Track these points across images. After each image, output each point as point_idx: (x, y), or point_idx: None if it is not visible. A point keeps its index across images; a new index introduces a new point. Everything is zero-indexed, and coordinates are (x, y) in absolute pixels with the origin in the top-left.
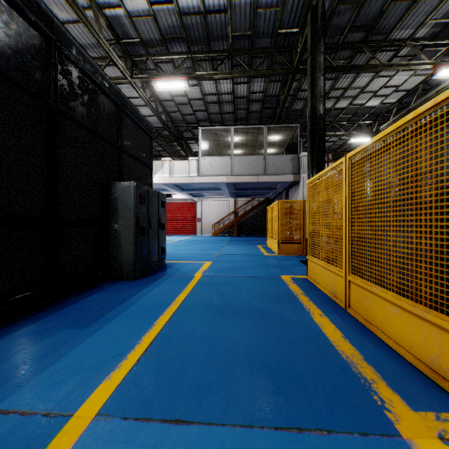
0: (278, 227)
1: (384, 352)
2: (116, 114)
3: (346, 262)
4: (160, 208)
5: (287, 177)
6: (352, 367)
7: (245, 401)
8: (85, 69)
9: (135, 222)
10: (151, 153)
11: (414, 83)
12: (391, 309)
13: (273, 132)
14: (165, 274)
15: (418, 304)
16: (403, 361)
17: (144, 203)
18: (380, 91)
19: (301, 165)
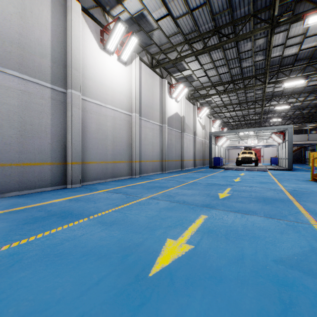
0: (316, 159)
1: None
2: None
3: None
4: None
5: None
6: None
7: None
8: None
9: None
10: None
11: None
12: None
13: (311, 124)
14: None
15: None
16: None
17: None
18: None
19: None
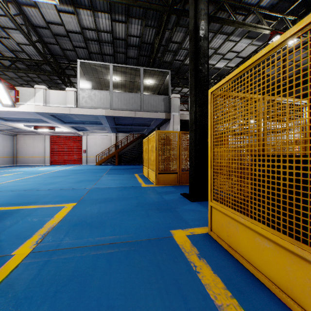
0: (155, 158)
1: None
2: None
3: None
4: None
5: (160, 115)
6: None
7: None
8: None
9: None
10: None
11: (249, 52)
12: None
13: (148, 75)
14: None
15: None
16: None
17: None
18: (227, 55)
19: (171, 105)
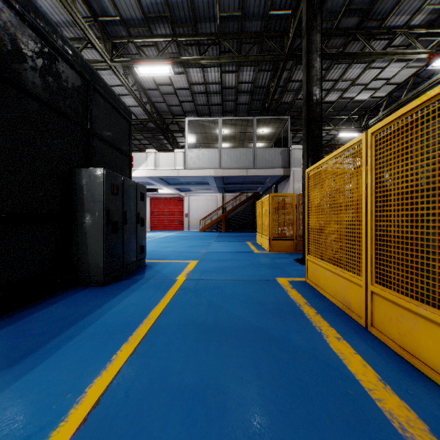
0: (269, 223)
1: None
2: (83, 89)
3: (368, 267)
4: (138, 200)
5: (277, 171)
6: None
7: None
8: (37, 25)
9: (104, 216)
10: (129, 140)
11: (405, 76)
12: None
13: (263, 124)
14: (142, 277)
15: None
16: None
17: (118, 194)
18: (371, 84)
19: (291, 159)
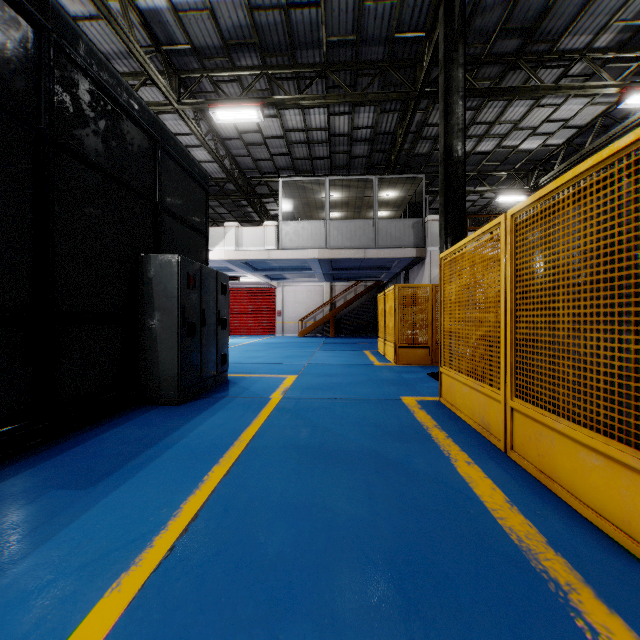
0: (394, 324)
1: (579, 530)
2: (151, 151)
3: (507, 378)
4: (219, 295)
5: (407, 252)
6: (531, 560)
7: (353, 632)
8: (100, 79)
9: (179, 316)
10: (206, 213)
11: (590, 116)
12: (588, 458)
13: (387, 185)
14: (226, 395)
15: (639, 453)
16: (612, 547)
17: (195, 287)
18: (541, 127)
19: (427, 234)
